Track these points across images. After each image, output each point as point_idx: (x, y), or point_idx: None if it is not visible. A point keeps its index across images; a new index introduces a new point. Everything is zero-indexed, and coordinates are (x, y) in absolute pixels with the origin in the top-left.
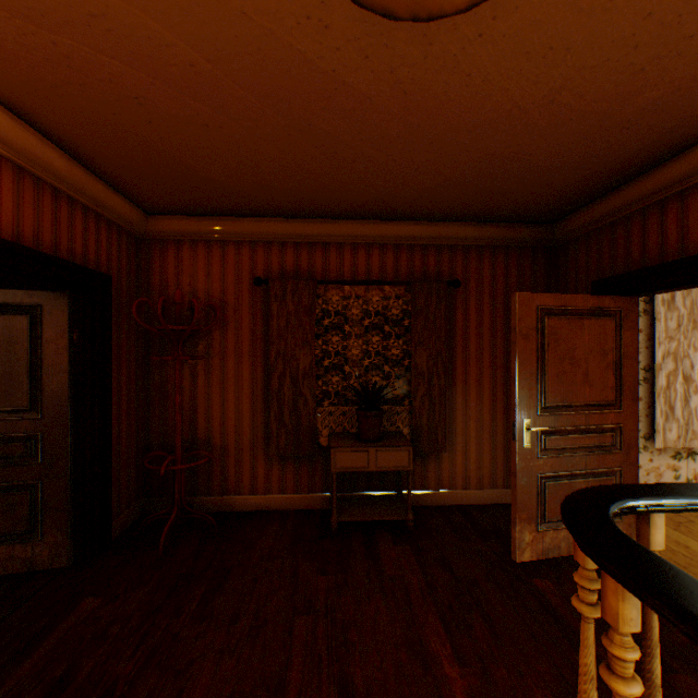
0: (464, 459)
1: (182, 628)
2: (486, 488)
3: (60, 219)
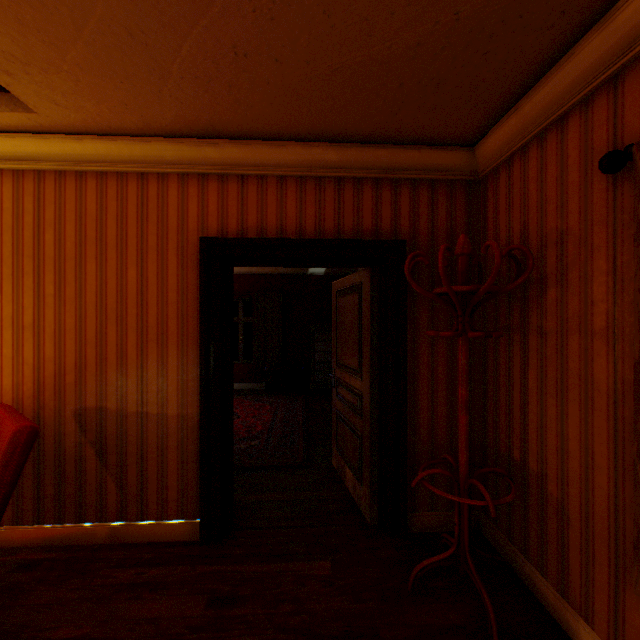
0: None
1: None
2: None
3: (343, 204)
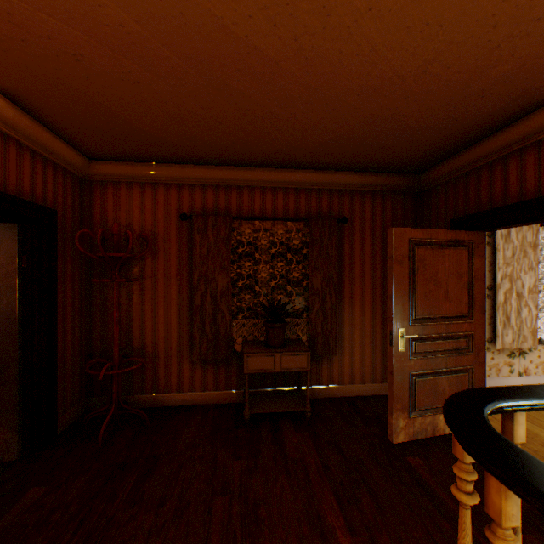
0: (350, 360)
1: (116, 512)
2: (368, 382)
3: (9, 161)
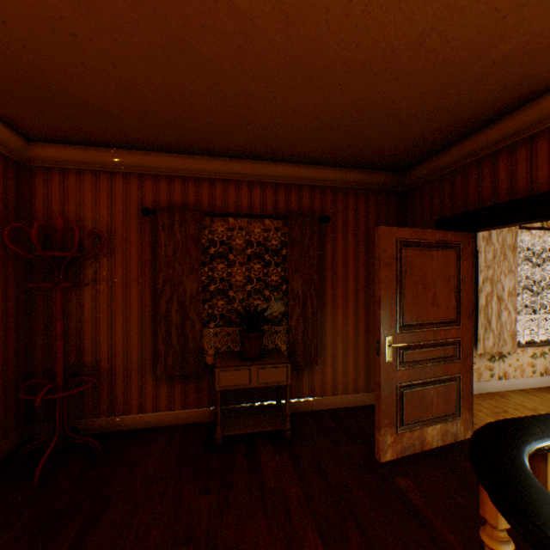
0: (332, 370)
1: None
2: (351, 393)
3: None
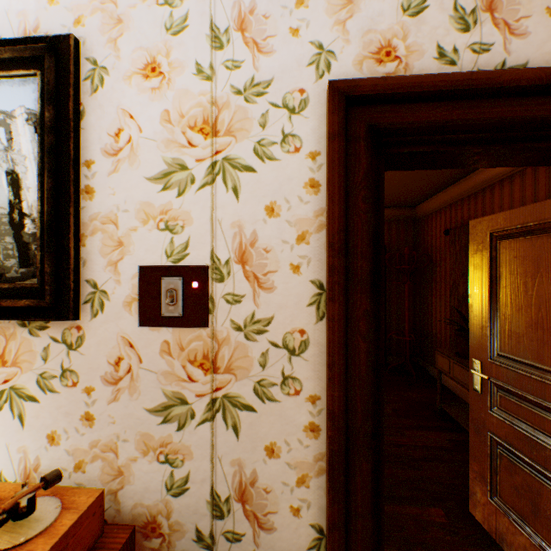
0: None
1: None
2: None
3: None
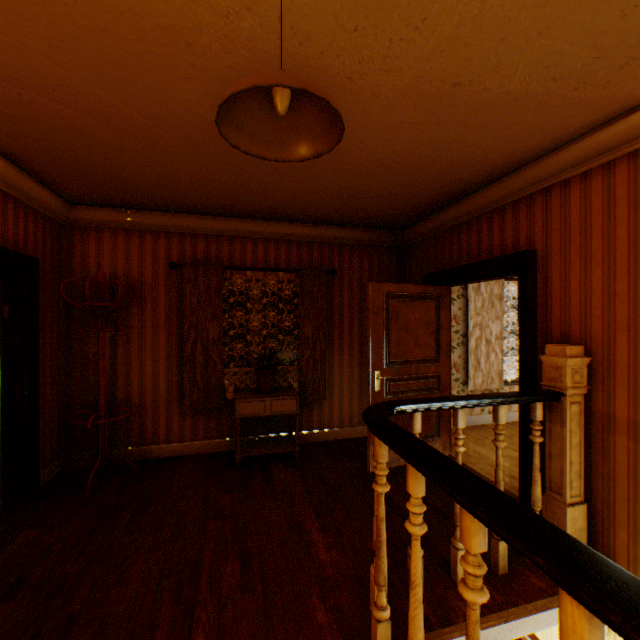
0: (340, 405)
1: (117, 539)
2: (356, 425)
3: None
